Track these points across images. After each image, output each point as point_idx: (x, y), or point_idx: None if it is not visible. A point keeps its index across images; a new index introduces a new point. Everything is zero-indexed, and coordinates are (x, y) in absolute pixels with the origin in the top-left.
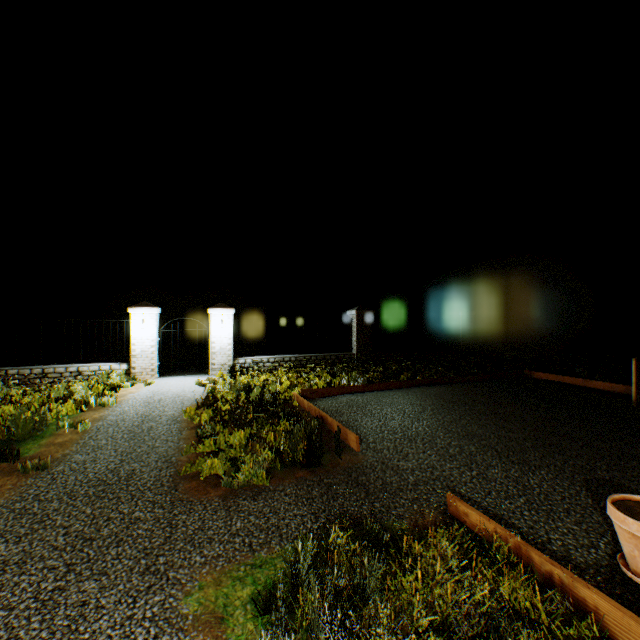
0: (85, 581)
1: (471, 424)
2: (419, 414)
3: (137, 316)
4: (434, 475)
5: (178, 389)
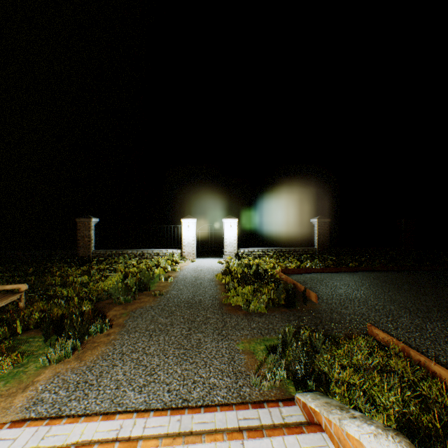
0: (197, 333)
1: (395, 295)
2: (358, 287)
3: (185, 223)
4: (362, 317)
5: (208, 265)
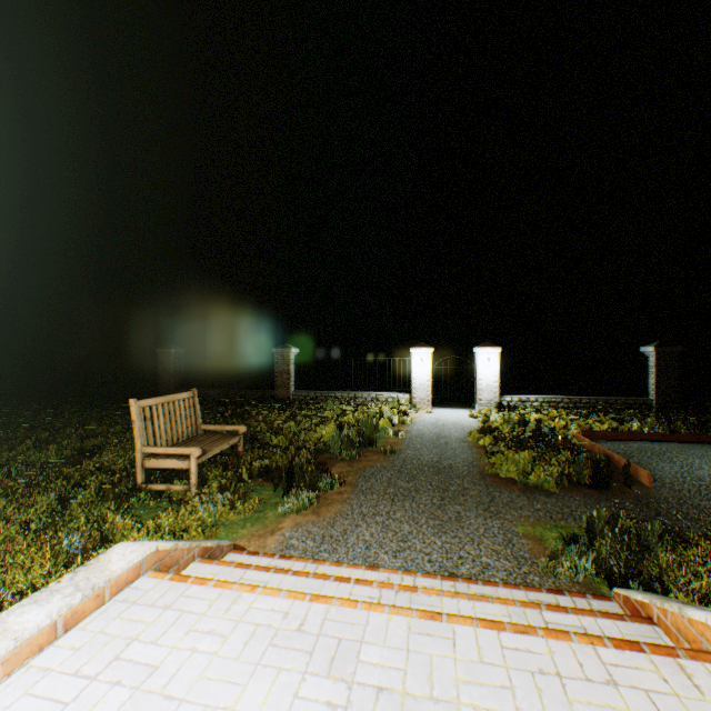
0: (453, 505)
1: None
2: None
3: (416, 355)
4: None
5: (453, 418)
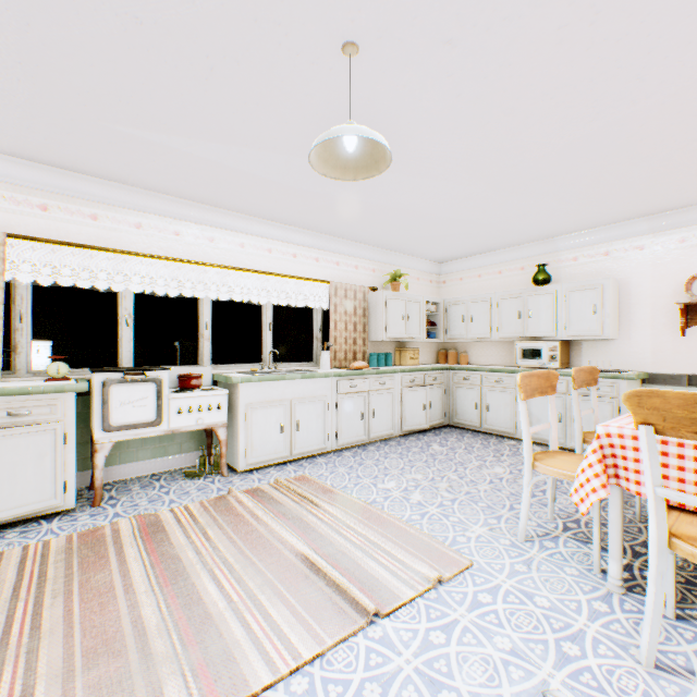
0: None
1: None
2: None
3: None
4: None
5: None
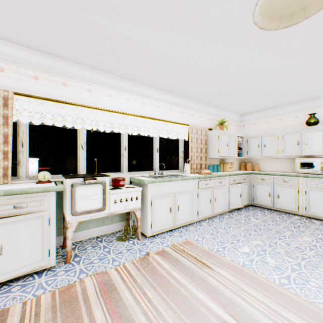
0: None
1: None
2: None
3: None
4: None
5: None
